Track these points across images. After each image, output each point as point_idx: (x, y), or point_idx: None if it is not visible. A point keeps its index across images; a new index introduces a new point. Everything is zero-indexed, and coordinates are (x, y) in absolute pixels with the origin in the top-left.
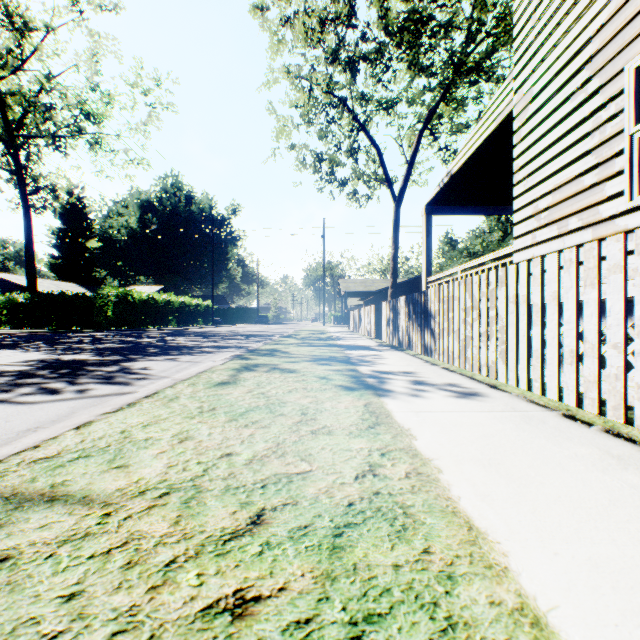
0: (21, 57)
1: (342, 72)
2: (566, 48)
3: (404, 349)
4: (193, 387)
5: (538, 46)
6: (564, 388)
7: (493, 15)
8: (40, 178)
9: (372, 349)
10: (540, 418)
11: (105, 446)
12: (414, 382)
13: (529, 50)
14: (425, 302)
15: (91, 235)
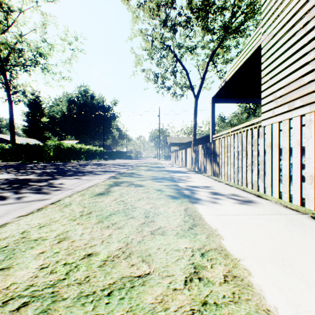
0: (7, 25)
1: (168, 32)
2: (293, 7)
3: (202, 172)
4: (82, 196)
5: (276, 8)
6: (305, 198)
7: (245, 3)
8: (17, 86)
9: (185, 172)
10: (299, 220)
11: (4, 246)
12: (211, 193)
13: (270, 10)
14: (213, 147)
15: (43, 115)
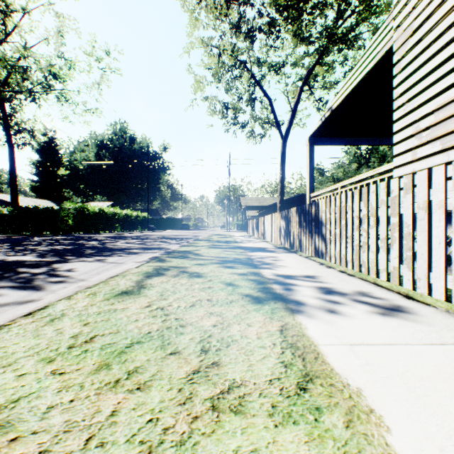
0: (5, 32)
1: (243, 41)
2: None
3: (296, 251)
4: (91, 298)
5: None
6: None
7: None
8: (22, 123)
9: (269, 251)
10: None
11: None
12: (322, 290)
13: None
14: (316, 211)
15: (61, 165)
